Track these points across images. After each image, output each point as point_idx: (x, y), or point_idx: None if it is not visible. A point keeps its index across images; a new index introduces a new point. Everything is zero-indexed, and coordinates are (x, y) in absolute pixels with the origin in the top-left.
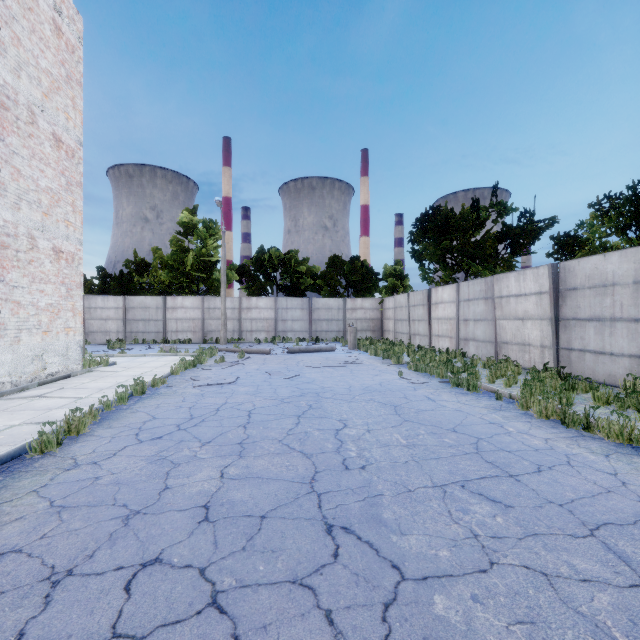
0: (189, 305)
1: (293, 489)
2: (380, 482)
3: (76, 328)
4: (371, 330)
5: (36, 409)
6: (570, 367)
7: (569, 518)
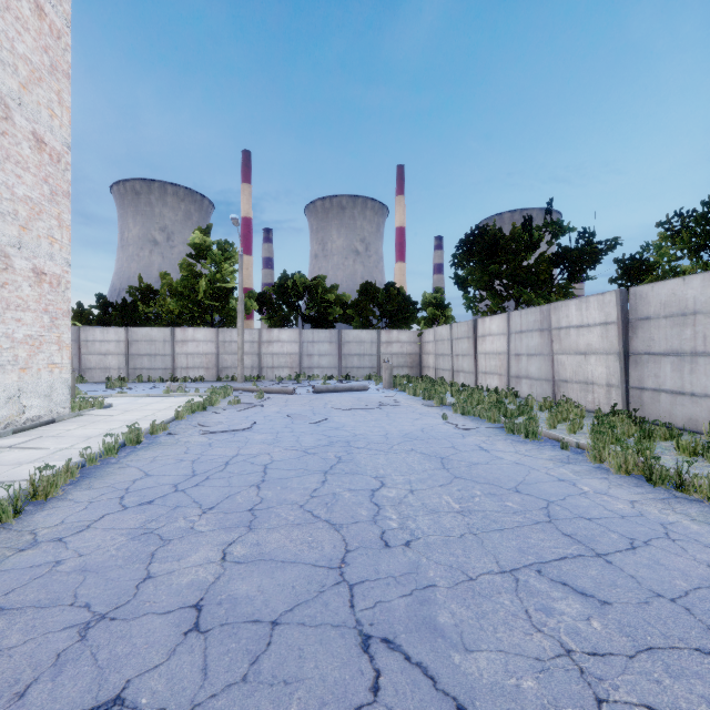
0: (201, 338)
1: (317, 578)
2: (431, 566)
3: (63, 364)
4: (408, 366)
5: (3, 464)
6: (642, 409)
7: (689, 621)
